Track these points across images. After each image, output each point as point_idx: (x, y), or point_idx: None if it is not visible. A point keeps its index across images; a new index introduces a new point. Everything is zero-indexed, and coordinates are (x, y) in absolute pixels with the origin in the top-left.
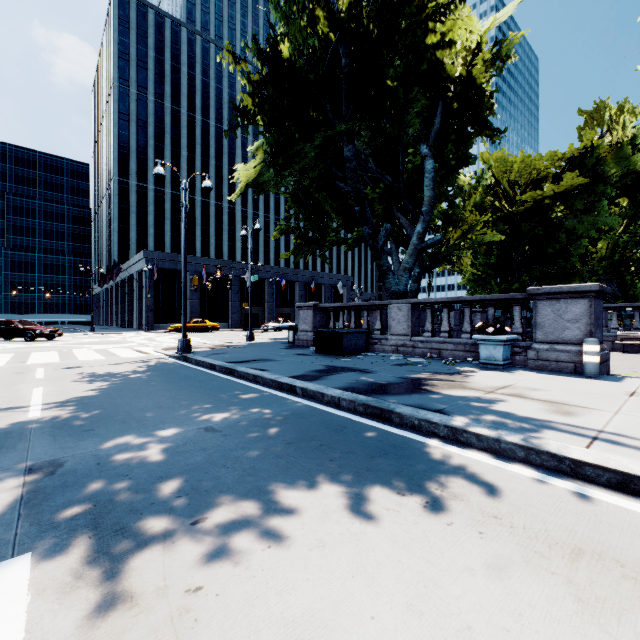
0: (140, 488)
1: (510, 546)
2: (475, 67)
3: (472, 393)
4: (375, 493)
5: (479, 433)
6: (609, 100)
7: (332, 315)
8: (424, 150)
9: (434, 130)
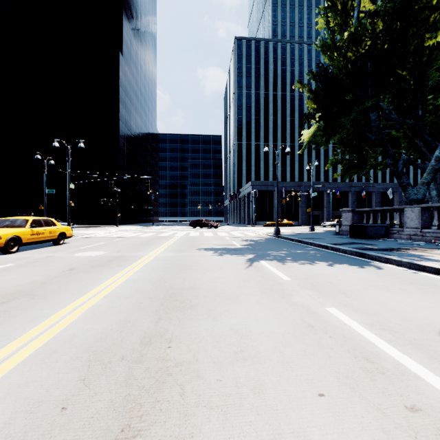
0: (277, 258)
1: (371, 272)
2: None
3: (422, 253)
4: (341, 265)
5: (395, 259)
6: None
7: (365, 215)
8: None
9: None
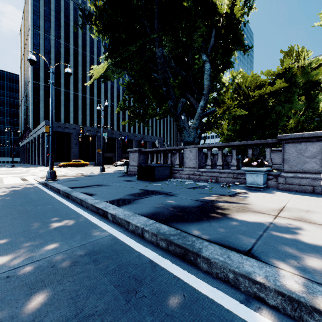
0: None
1: None
2: (235, 6)
3: (263, 218)
4: None
5: None
6: (295, 46)
7: (149, 156)
8: (204, 58)
9: (210, 46)
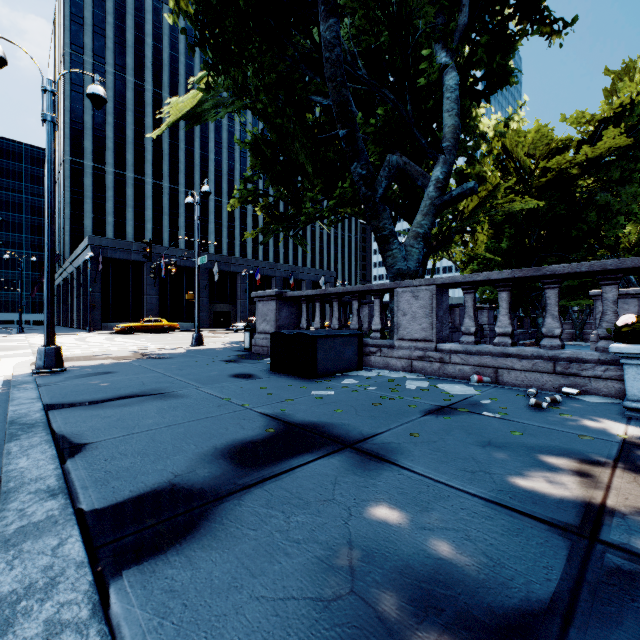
0: None
1: None
2: None
3: None
4: None
5: None
6: (639, 57)
7: (304, 308)
8: (443, 59)
9: (459, 27)
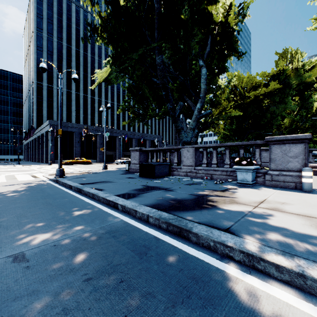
0: None
1: None
2: (229, 16)
3: (244, 208)
4: None
5: (279, 264)
6: (290, 48)
7: (150, 155)
8: (201, 63)
9: (206, 52)
